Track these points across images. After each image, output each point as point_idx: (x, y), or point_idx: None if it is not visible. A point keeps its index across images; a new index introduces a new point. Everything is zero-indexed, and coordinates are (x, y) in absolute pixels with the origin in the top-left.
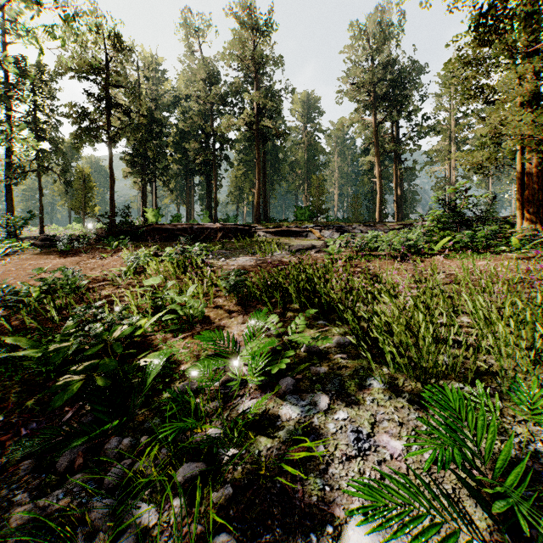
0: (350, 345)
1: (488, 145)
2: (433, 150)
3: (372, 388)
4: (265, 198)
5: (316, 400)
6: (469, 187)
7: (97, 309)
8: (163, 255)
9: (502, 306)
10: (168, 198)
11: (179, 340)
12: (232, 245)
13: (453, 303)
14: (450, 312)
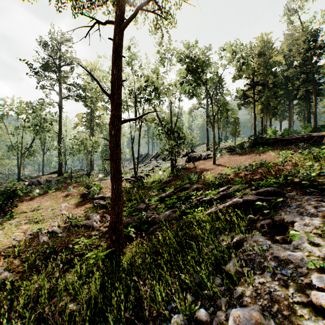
0: None
1: None
2: None
3: None
4: None
5: None
6: None
7: (296, 170)
8: (295, 153)
9: None
10: (273, 118)
11: None
12: None
13: None
14: None
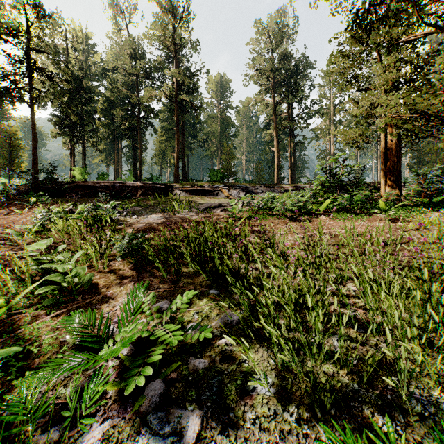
0: (238, 325)
1: (361, 124)
2: (318, 128)
3: (256, 395)
4: (183, 161)
5: (183, 424)
6: (347, 157)
7: None
8: (76, 212)
9: (387, 277)
10: (98, 158)
11: (47, 321)
12: (149, 202)
13: (339, 267)
14: (337, 278)
